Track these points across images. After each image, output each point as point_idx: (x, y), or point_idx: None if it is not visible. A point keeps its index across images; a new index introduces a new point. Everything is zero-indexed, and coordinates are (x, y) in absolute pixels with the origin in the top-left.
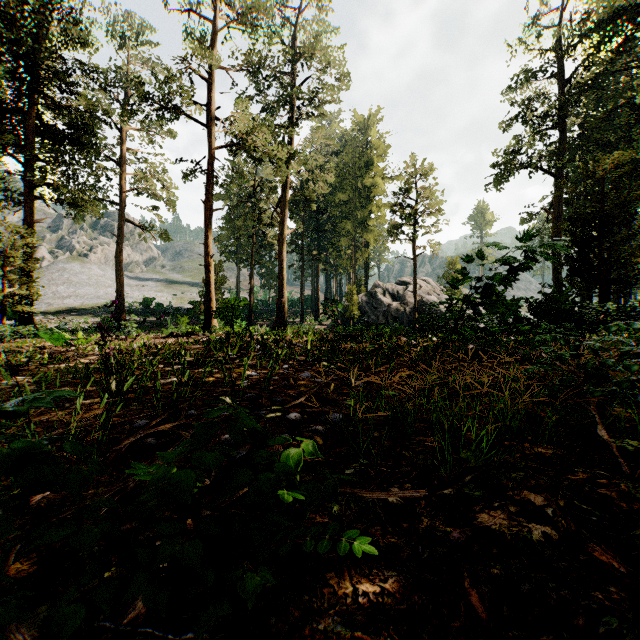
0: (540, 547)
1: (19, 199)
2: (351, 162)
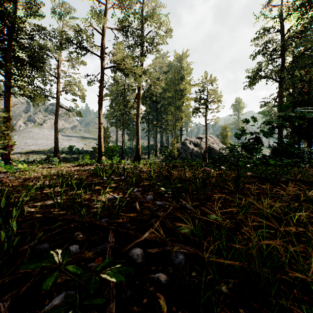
0: None
1: (2, 94)
2: (173, 77)
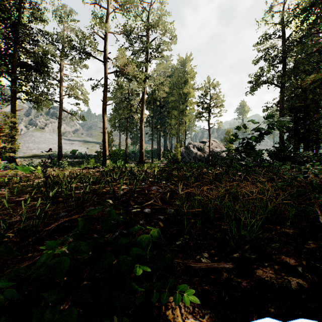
0: (297, 293)
1: (8, 99)
2: (177, 81)
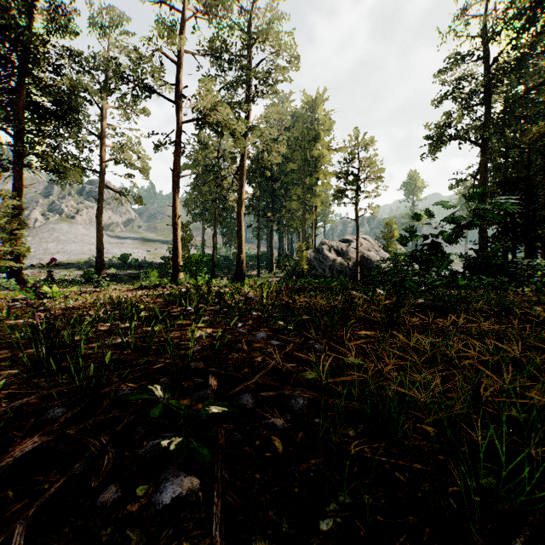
0: None
1: (9, 167)
2: (301, 136)
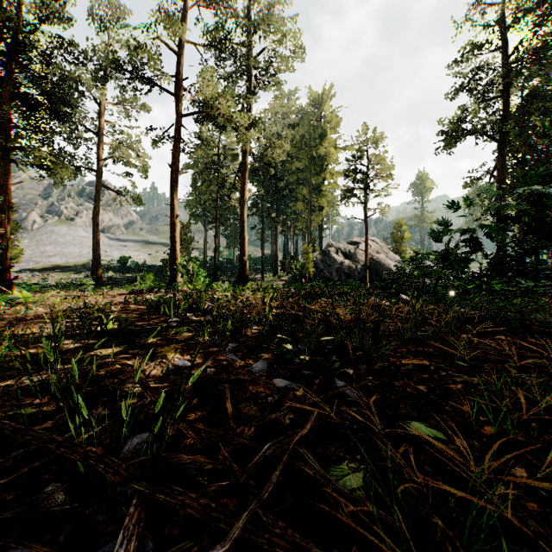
0: None
1: None
2: (307, 134)
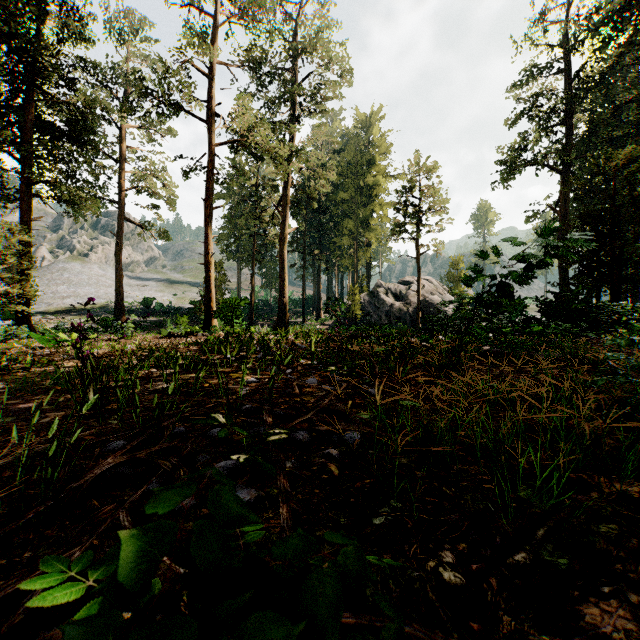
0: None
1: (16, 197)
2: (353, 160)
